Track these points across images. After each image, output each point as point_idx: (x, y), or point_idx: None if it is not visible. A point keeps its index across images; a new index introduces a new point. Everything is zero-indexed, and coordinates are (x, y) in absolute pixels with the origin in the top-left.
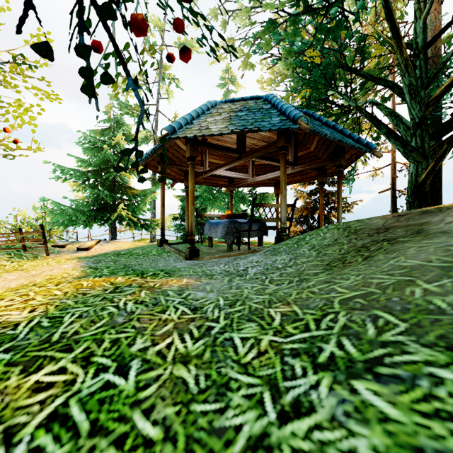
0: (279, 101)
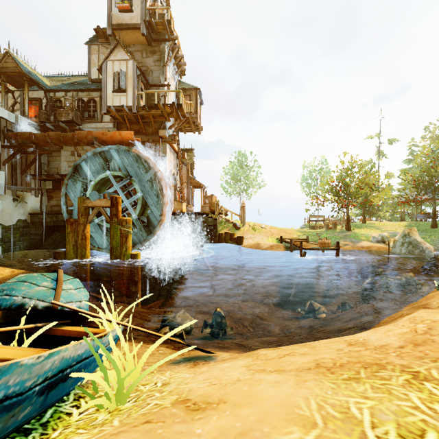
0: None
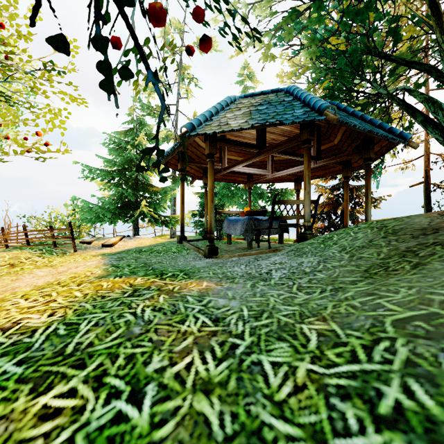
0: (303, 92)
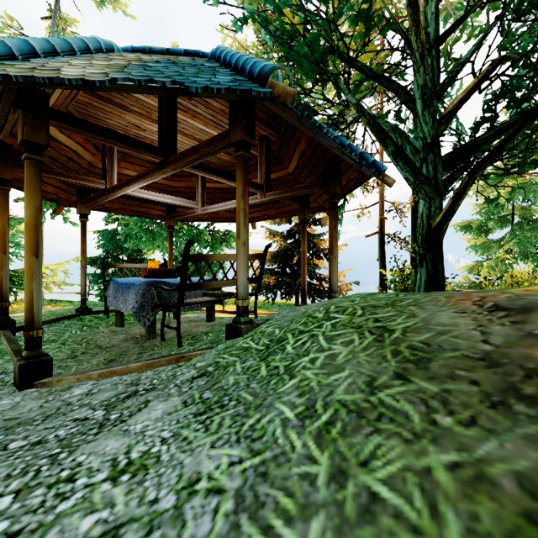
0: (235, 52)
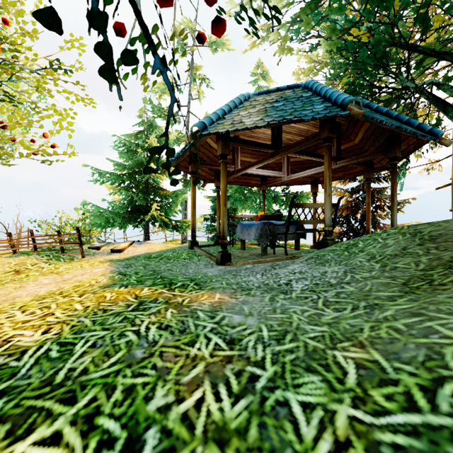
0: (323, 86)
